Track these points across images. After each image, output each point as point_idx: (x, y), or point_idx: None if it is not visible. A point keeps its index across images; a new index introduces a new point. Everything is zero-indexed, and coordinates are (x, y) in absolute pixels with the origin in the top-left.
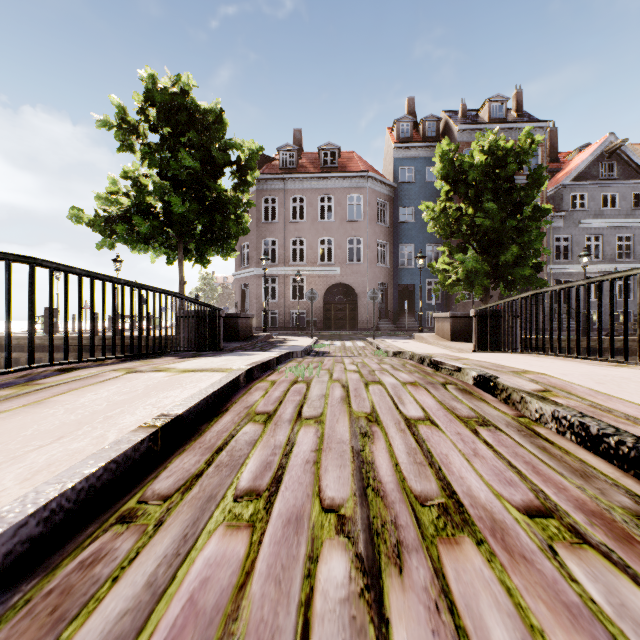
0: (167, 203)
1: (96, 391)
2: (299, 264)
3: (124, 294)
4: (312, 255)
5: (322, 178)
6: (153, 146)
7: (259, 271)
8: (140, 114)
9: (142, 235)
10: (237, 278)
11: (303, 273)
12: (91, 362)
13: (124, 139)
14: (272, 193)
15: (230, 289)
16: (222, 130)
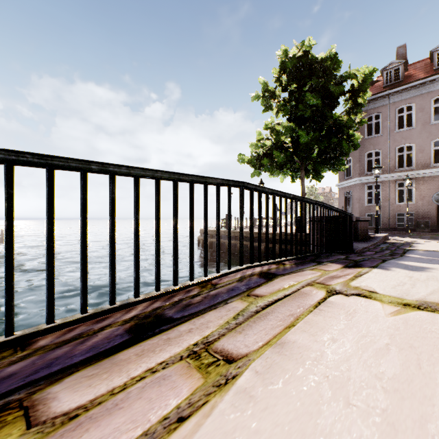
0: (294, 138)
1: (327, 331)
2: (406, 169)
3: (291, 206)
4: (422, 158)
5: (436, 79)
6: (286, 99)
7: (362, 180)
8: (276, 82)
9: (278, 164)
10: (340, 188)
11: (411, 177)
12: (274, 264)
13: (266, 103)
14: (375, 111)
15: (329, 197)
16: (337, 68)
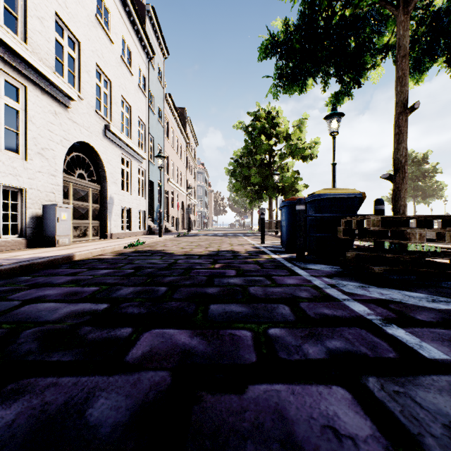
0: None
1: None
2: None
3: None
4: None
5: None
6: None
7: None
8: None
9: None
10: None
11: None
12: None
13: None
14: None
15: None
16: (419, 164)
